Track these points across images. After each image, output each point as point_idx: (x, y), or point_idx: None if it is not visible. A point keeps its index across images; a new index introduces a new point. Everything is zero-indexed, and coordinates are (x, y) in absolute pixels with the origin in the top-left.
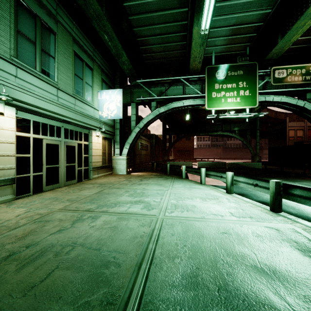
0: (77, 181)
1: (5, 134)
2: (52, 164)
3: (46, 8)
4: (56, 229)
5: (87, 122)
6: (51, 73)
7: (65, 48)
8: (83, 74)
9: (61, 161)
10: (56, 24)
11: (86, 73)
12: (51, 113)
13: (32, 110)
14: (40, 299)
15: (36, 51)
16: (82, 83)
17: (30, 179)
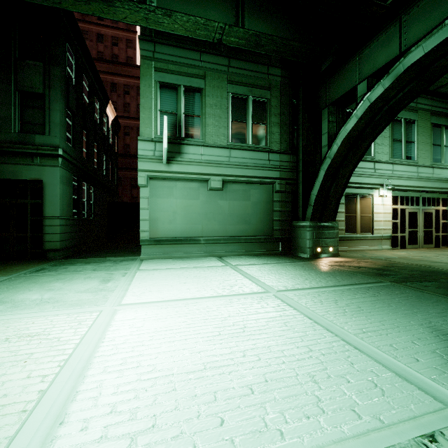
0: (434, 246)
1: (387, 208)
2: (412, 228)
3: (408, 108)
4: (437, 260)
5: (446, 187)
6: (412, 155)
7: (423, 127)
8: (441, 139)
9: (419, 226)
10: (415, 113)
11: (445, 136)
12: (412, 188)
13: (401, 189)
14: (445, 267)
15: (402, 145)
16: (440, 149)
17: (398, 237)
